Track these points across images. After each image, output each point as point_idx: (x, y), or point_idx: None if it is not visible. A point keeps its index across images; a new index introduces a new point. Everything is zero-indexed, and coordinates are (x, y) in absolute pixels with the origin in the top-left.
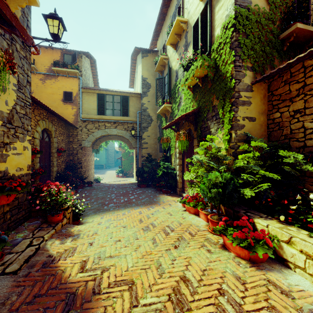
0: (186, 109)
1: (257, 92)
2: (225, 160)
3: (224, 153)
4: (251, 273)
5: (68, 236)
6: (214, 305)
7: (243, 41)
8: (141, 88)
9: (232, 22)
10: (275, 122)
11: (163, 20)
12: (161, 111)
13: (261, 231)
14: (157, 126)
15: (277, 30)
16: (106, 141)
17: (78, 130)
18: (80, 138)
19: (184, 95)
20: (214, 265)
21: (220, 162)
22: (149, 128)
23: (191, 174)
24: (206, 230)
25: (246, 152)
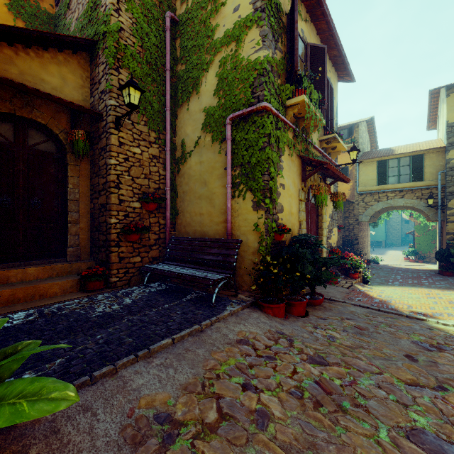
0: None
1: None
2: None
3: None
4: None
5: (364, 287)
6: None
7: None
8: (445, 139)
9: None
10: None
11: None
12: None
13: None
14: None
15: None
16: (388, 211)
17: (354, 205)
18: (356, 213)
19: None
20: None
21: None
22: None
23: None
24: None
25: None
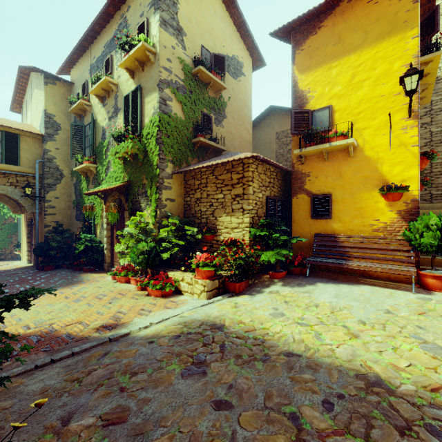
0: (116, 177)
1: (176, 180)
2: (151, 232)
3: (152, 226)
4: (161, 300)
5: None
6: (137, 314)
7: (166, 139)
8: (43, 127)
9: (157, 123)
10: (188, 204)
11: (83, 52)
12: (80, 169)
13: (170, 278)
14: (72, 184)
15: (190, 135)
16: None
17: None
18: None
19: (113, 161)
20: (139, 303)
21: (149, 234)
22: (58, 186)
23: (122, 246)
24: (135, 290)
25: (168, 226)
